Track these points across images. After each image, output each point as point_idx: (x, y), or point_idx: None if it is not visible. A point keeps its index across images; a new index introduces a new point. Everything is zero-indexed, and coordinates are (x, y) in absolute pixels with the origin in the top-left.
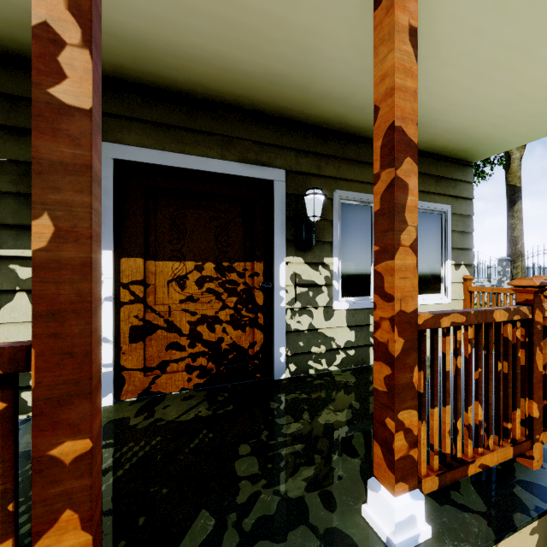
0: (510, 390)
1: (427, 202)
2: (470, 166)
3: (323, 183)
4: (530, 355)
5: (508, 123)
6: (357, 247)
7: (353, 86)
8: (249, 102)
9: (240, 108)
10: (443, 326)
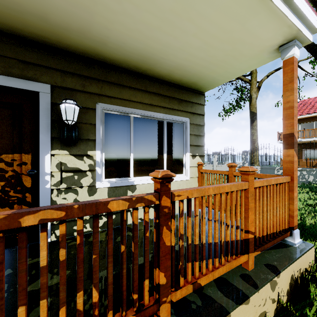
0: (136, 266)
1: (172, 115)
2: (202, 94)
3: (87, 97)
4: (159, 234)
5: (210, 65)
6: (119, 143)
7: (82, 21)
8: (5, 26)
9: (4, 32)
10: (25, 224)
